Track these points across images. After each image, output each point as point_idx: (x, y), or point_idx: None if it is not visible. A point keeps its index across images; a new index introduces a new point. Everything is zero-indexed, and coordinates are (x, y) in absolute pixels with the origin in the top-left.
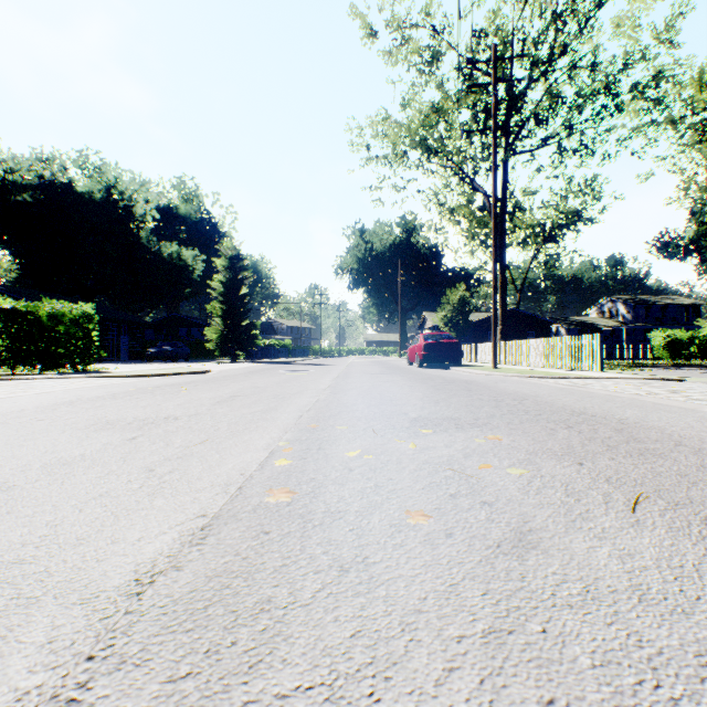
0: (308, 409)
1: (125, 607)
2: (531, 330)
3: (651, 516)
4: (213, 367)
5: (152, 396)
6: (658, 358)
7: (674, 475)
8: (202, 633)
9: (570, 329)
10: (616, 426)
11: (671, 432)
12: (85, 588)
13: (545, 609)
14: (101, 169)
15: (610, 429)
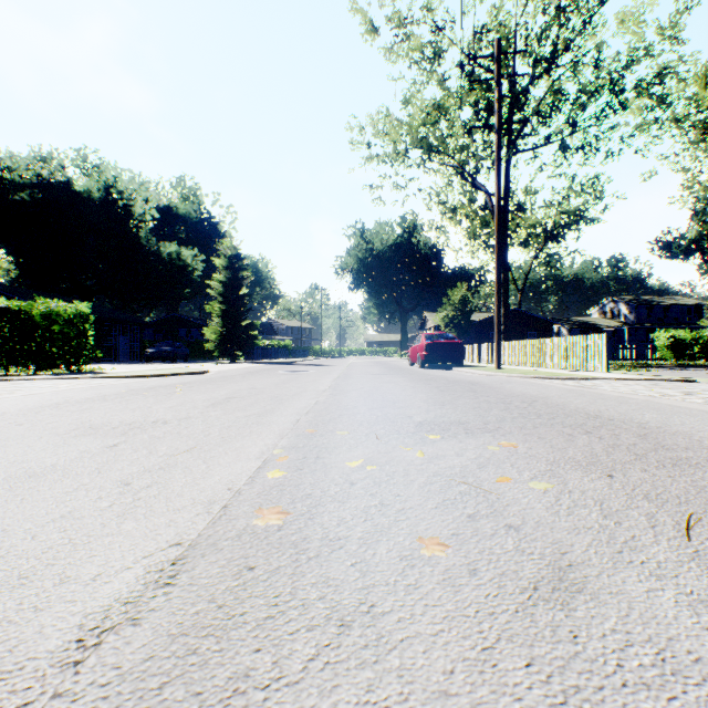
0: (307, 412)
1: (54, 685)
2: (533, 331)
3: None
4: (212, 367)
5: (144, 397)
6: (662, 358)
7: None
8: None
9: (572, 330)
10: (639, 432)
11: (699, 438)
12: (9, 654)
13: (614, 690)
14: (99, 168)
15: (632, 434)
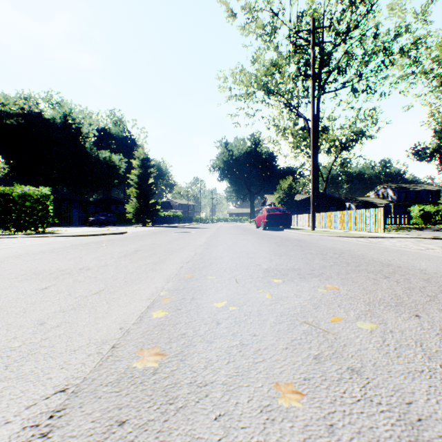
0: (188, 261)
1: None
2: (333, 206)
3: None
4: (130, 229)
5: (80, 250)
6: (416, 224)
7: None
8: None
9: (358, 205)
10: (423, 276)
11: None
12: None
13: None
14: (60, 104)
15: (419, 279)
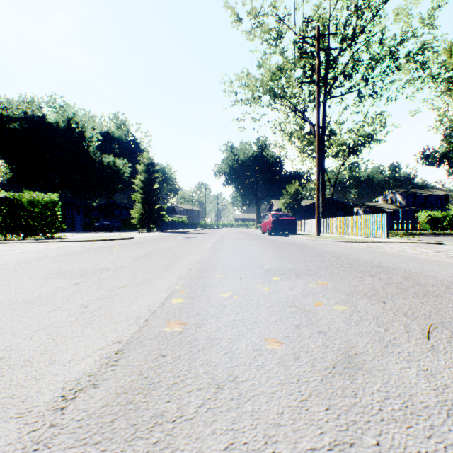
0: (196, 263)
1: (50, 420)
2: (341, 211)
3: (441, 342)
4: (136, 235)
5: (94, 254)
6: (423, 229)
7: (451, 311)
8: (107, 445)
9: (365, 211)
10: (404, 275)
11: (441, 279)
12: (22, 403)
13: (376, 423)
14: (64, 108)
15: (400, 277)
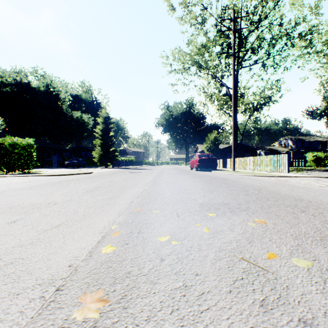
0: (137, 196)
1: None
2: (248, 153)
3: None
4: (95, 170)
5: (52, 187)
6: (310, 166)
7: None
8: None
9: (266, 152)
10: None
11: None
12: None
13: None
14: (44, 76)
15: None
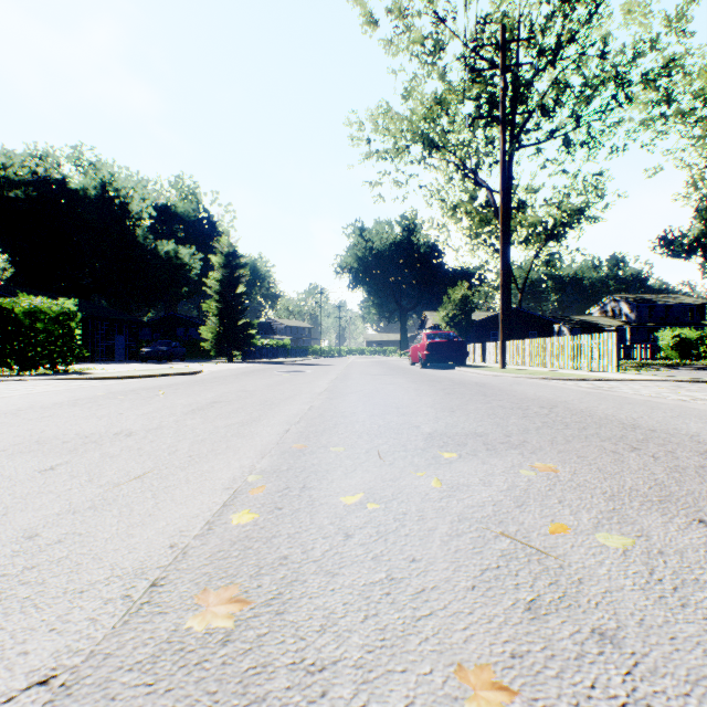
0: (298, 420)
1: None
2: (534, 330)
3: None
4: (206, 367)
5: (120, 402)
6: (667, 358)
7: None
8: None
9: (573, 329)
10: (696, 448)
11: None
12: None
13: None
14: (95, 165)
15: (690, 451)
